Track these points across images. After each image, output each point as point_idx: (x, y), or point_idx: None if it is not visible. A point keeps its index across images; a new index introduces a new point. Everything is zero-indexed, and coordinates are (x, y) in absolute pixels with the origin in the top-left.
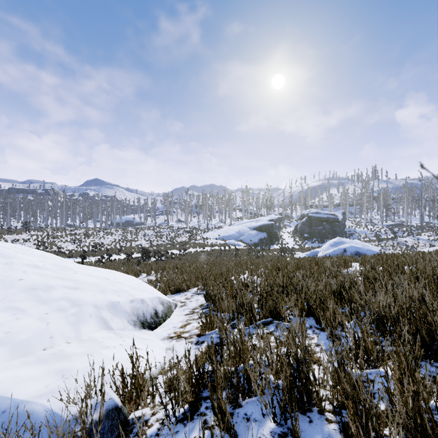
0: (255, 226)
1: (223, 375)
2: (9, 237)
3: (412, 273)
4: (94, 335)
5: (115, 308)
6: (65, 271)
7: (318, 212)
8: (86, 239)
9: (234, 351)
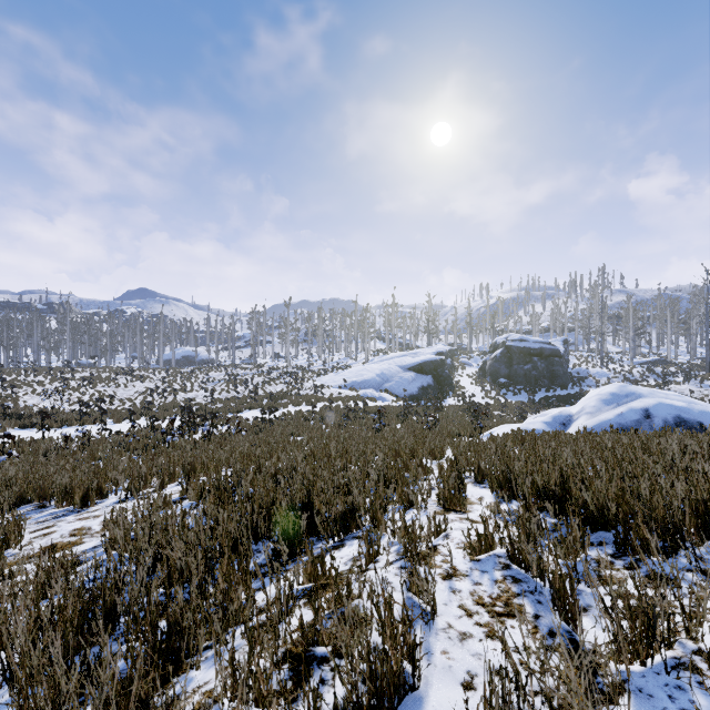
0: (412, 364)
1: None
2: None
3: None
4: None
5: None
6: None
7: (523, 339)
8: (89, 389)
9: None
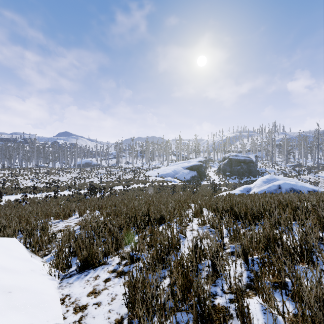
0: (187, 166)
1: None
2: None
3: None
4: None
5: None
6: None
7: (237, 155)
8: (47, 177)
9: None
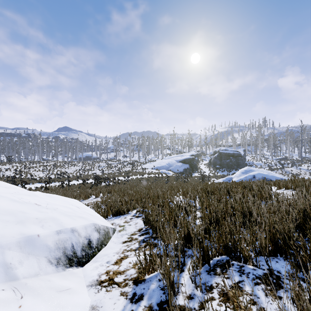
0: (180, 160)
1: None
2: None
3: None
4: None
5: (31, 245)
6: None
7: (226, 149)
8: (54, 169)
9: None
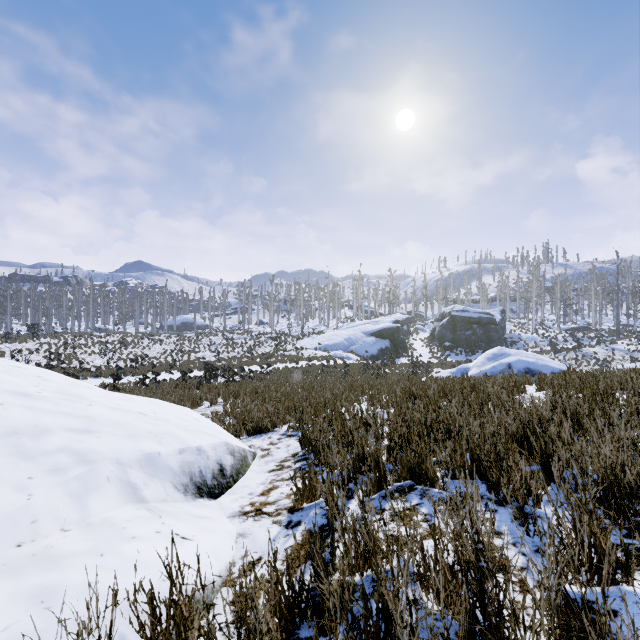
0: (373, 331)
1: (338, 602)
2: (8, 346)
3: (635, 404)
4: (112, 515)
5: (152, 465)
6: (73, 402)
7: (465, 310)
8: (123, 350)
9: (354, 548)
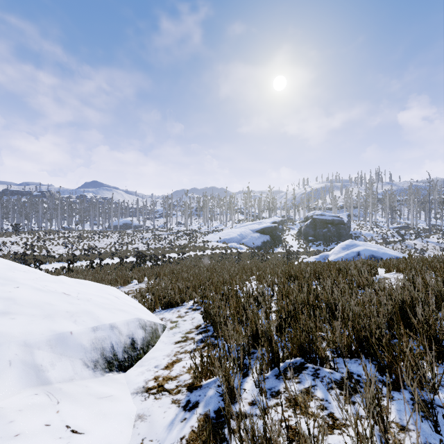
0: (258, 229)
1: None
2: None
3: None
4: (4, 404)
5: (63, 344)
6: (1, 284)
7: (323, 214)
8: (80, 242)
9: None
